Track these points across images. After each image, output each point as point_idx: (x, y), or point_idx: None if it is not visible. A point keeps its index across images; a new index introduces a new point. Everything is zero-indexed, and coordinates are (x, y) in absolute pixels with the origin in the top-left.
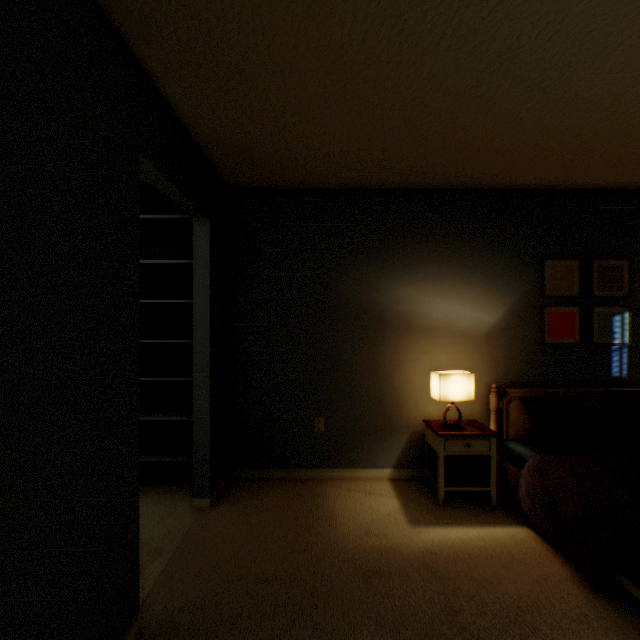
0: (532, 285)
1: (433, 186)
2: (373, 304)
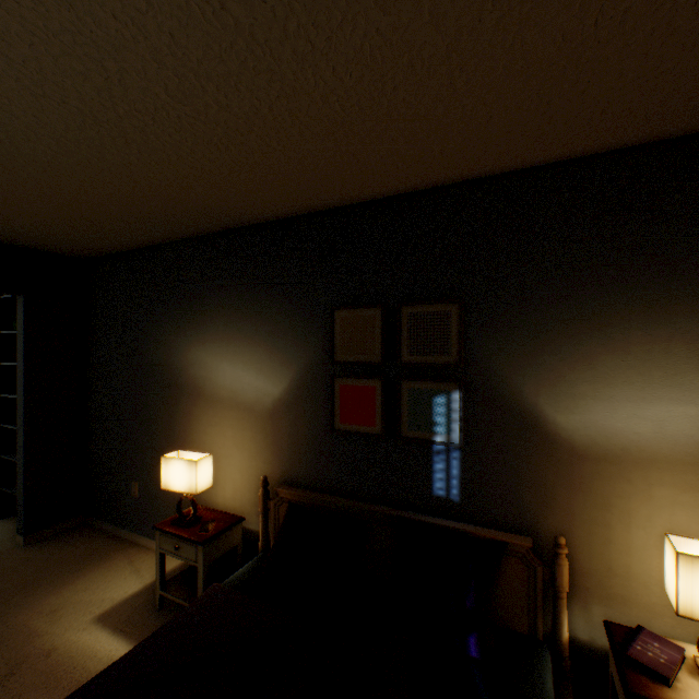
0: (322, 346)
1: (215, 229)
2: (173, 367)
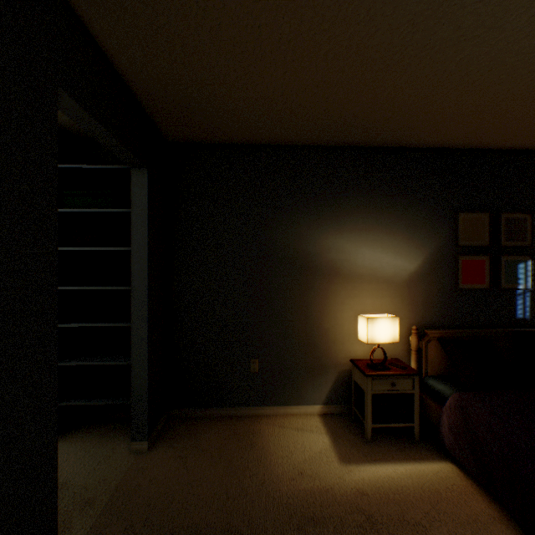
0: (447, 236)
1: (359, 144)
2: (304, 252)
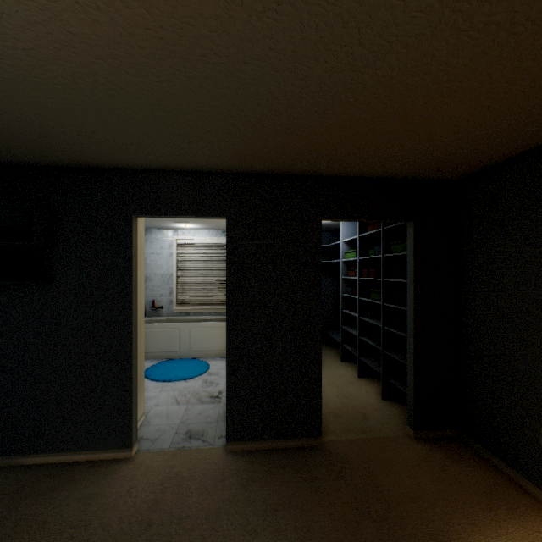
0: None
1: None
2: None
